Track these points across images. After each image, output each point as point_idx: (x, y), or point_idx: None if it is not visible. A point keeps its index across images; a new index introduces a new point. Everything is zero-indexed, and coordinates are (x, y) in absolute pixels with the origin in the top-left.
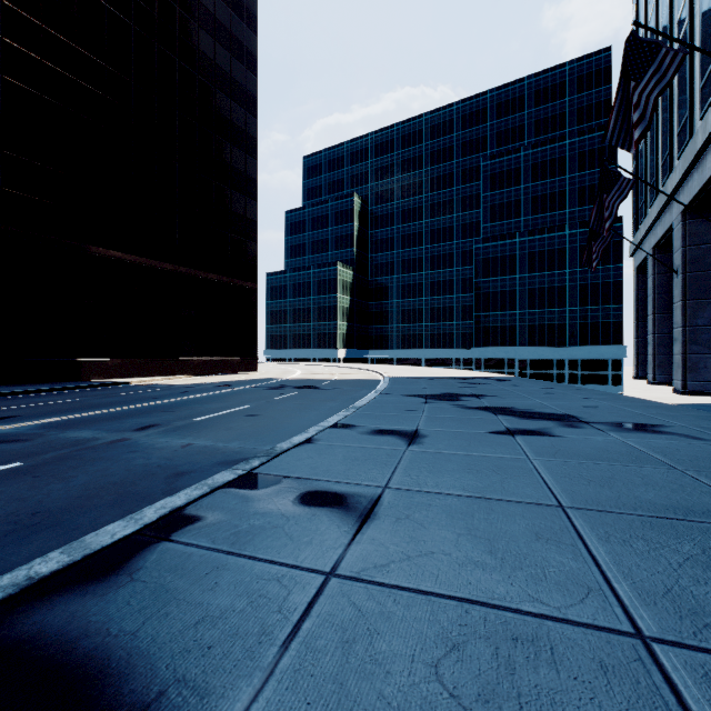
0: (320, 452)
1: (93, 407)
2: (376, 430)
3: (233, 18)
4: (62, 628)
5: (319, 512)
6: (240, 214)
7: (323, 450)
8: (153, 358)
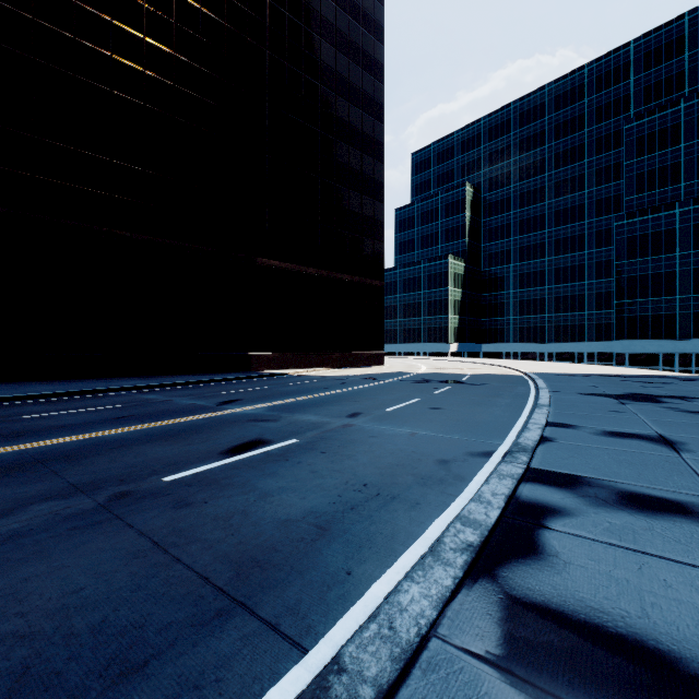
0: (577, 452)
1: (287, 394)
2: (607, 432)
3: (364, 34)
4: (564, 598)
5: (677, 519)
6: (369, 217)
7: (577, 450)
8: (301, 352)
